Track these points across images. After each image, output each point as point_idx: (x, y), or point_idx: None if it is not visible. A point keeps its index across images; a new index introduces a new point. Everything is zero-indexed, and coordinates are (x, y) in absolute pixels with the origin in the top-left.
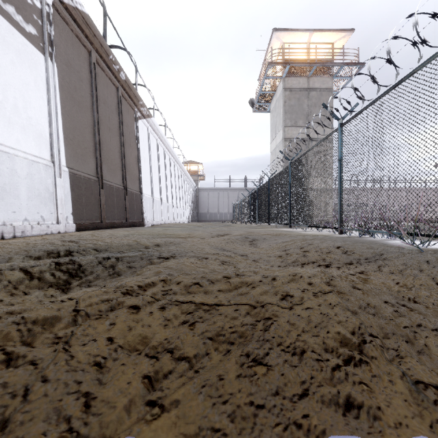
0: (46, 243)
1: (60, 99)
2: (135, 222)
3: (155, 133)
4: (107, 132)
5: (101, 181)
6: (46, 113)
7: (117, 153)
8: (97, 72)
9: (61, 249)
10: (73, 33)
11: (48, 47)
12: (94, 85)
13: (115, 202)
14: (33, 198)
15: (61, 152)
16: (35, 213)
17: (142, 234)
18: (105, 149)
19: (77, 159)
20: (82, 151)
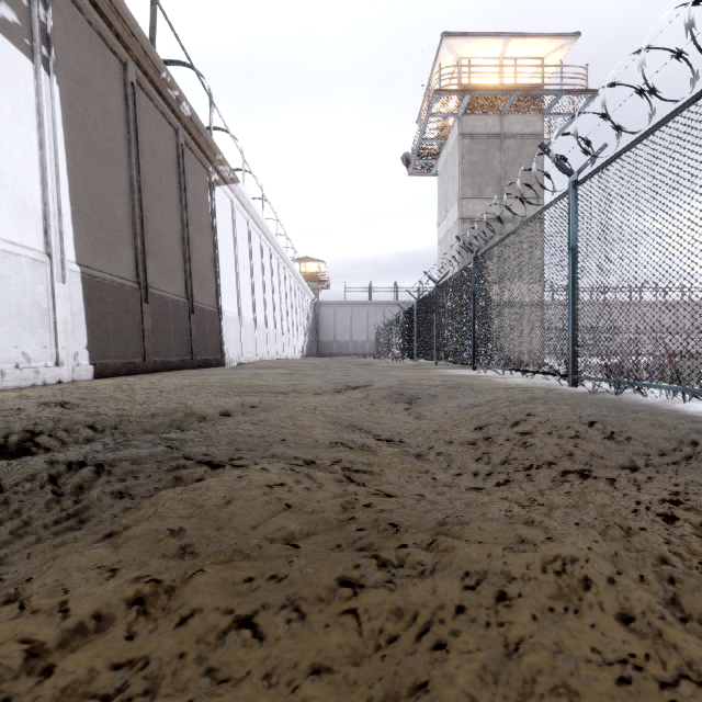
0: (4, 410)
1: (65, 142)
2: (209, 360)
3: (244, 210)
4: (158, 205)
5: (145, 290)
6: (37, 167)
7: (175, 242)
8: (139, 100)
9: (15, 428)
10: (92, 29)
11: (40, 47)
12: (133, 123)
13: (171, 327)
14: (6, 321)
15: (65, 238)
16: (10, 348)
17: (209, 385)
18: (152, 234)
19: (99, 251)
20: (108, 237)
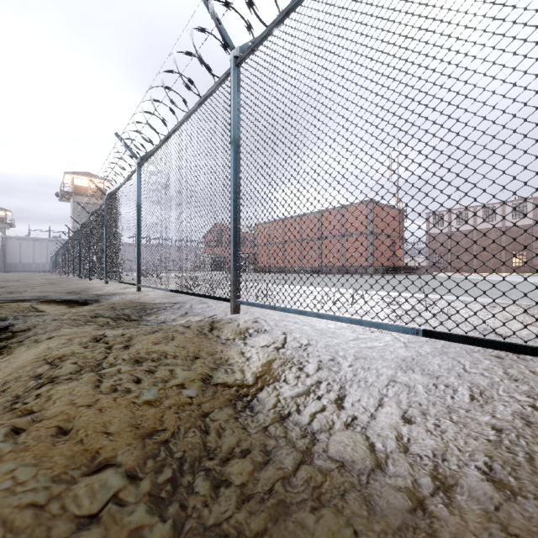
0: None
1: None
2: None
3: None
4: None
5: None
6: None
7: None
8: None
9: None
10: None
11: None
12: None
13: None
14: None
15: None
16: None
17: None
18: None
19: None
20: None
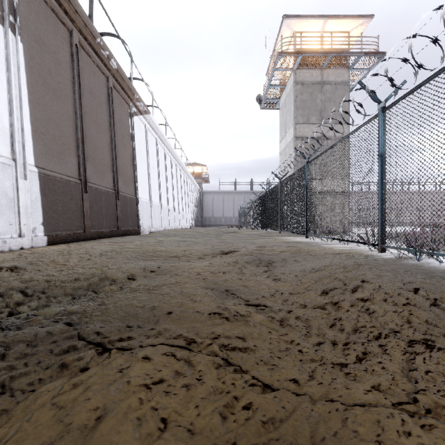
0: None
1: (27, 83)
2: (129, 230)
3: (153, 132)
4: (94, 127)
5: (85, 184)
6: (5, 99)
7: (106, 152)
8: (81, 56)
9: None
10: (48, 6)
11: (8, 16)
12: (77, 71)
13: (103, 208)
14: None
15: (26, 148)
16: None
17: (125, 251)
18: (90, 147)
19: (51, 157)
20: (59, 148)
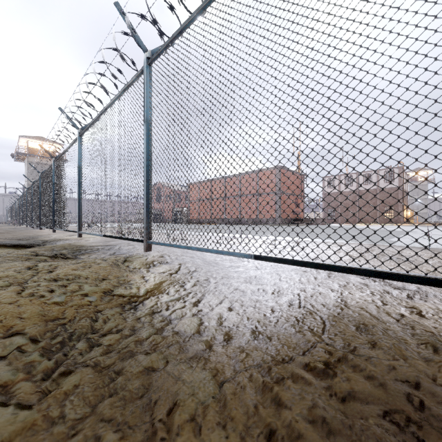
0: None
1: None
2: None
3: None
4: None
5: None
6: None
7: None
8: None
9: None
10: None
11: None
12: None
13: None
14: None
15: None
16: None
17: None
18: None
19: None
20: None
